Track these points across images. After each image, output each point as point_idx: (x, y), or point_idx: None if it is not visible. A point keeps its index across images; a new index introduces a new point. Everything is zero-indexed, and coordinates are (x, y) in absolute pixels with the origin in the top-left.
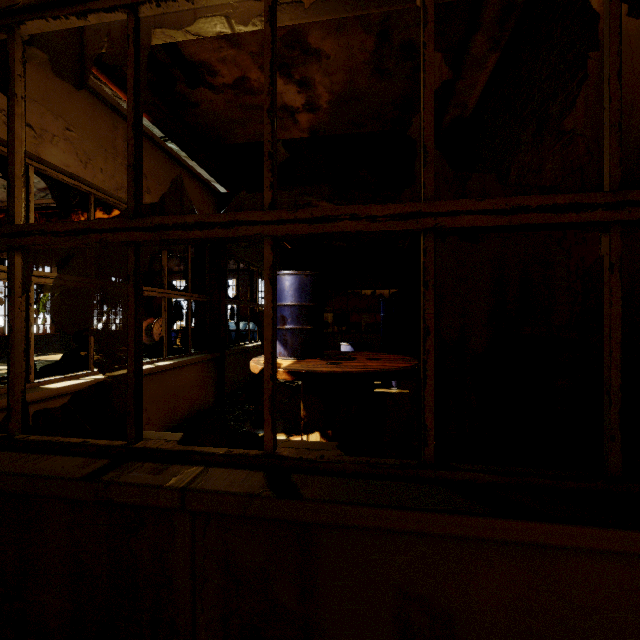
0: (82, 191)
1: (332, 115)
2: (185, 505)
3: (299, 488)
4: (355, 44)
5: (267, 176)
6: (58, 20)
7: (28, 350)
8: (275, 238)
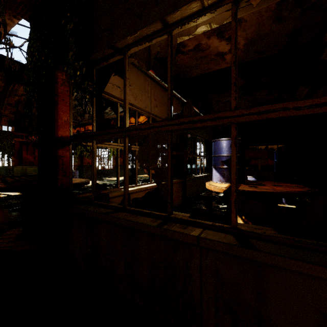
0: (133, 110)
1: (245, 51)
2: (199, 243)
3: (255, 245)
4: (263, 9)
5: (233, 94)
6: (141, 45)
7: (117, 175)
8: (237, 123)
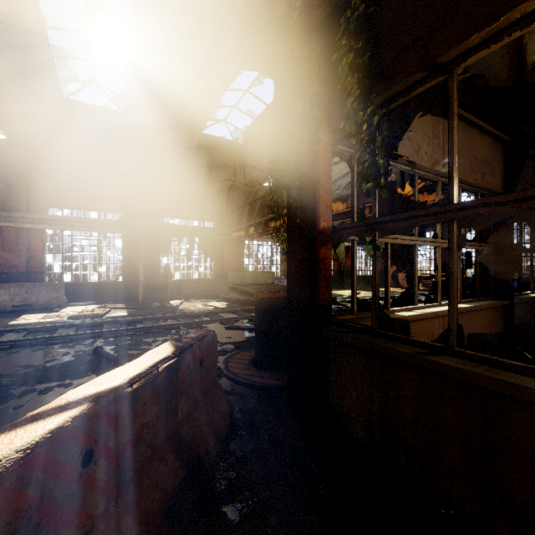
0: (410, 173)
1: None
2: None
3: None
4: None
5: None
6: (498, 43)
7: (387, 288)
8: None
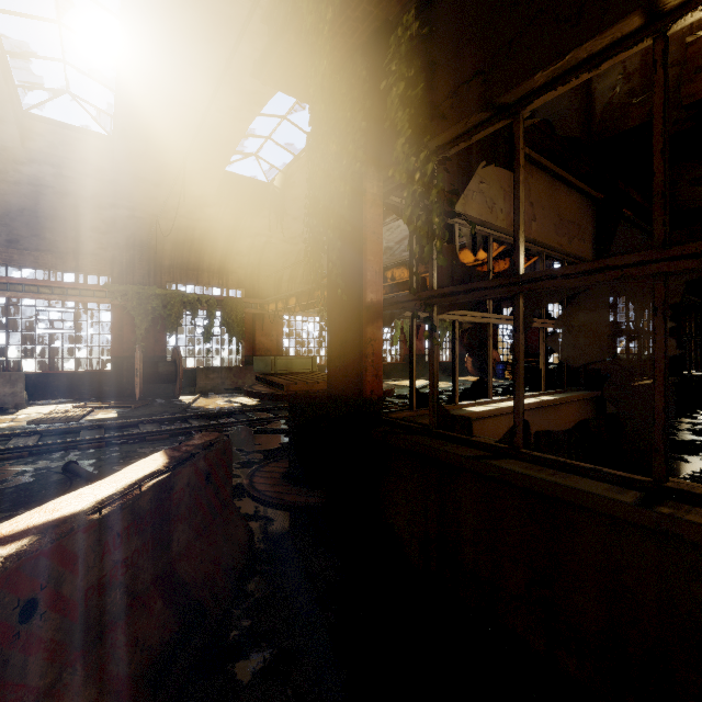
0: (483, 235)
1: None
2: None
3: None
4: None
5: None
6: (566, 85)
7: (454, 377)
8: None
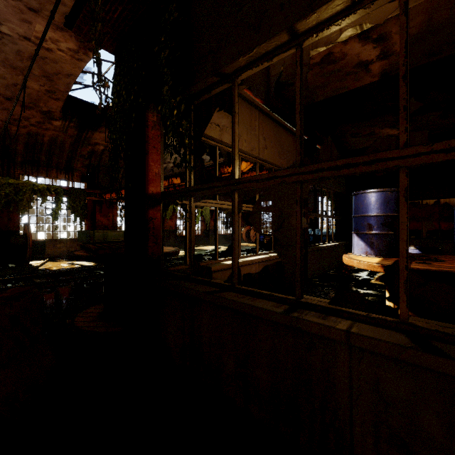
0: None
1: None
2: (349, 341)
3: (445, 351)
4: None
5: (402, 124)
6: (257, 67)
7: (216, 243)
8: (408, 167)
